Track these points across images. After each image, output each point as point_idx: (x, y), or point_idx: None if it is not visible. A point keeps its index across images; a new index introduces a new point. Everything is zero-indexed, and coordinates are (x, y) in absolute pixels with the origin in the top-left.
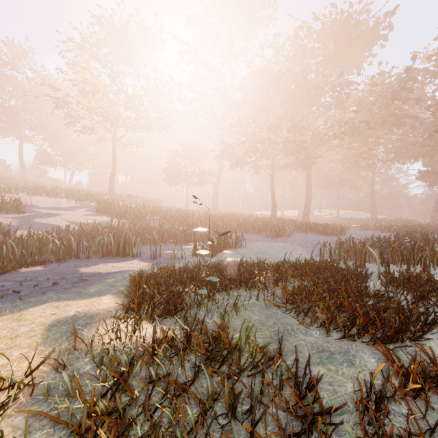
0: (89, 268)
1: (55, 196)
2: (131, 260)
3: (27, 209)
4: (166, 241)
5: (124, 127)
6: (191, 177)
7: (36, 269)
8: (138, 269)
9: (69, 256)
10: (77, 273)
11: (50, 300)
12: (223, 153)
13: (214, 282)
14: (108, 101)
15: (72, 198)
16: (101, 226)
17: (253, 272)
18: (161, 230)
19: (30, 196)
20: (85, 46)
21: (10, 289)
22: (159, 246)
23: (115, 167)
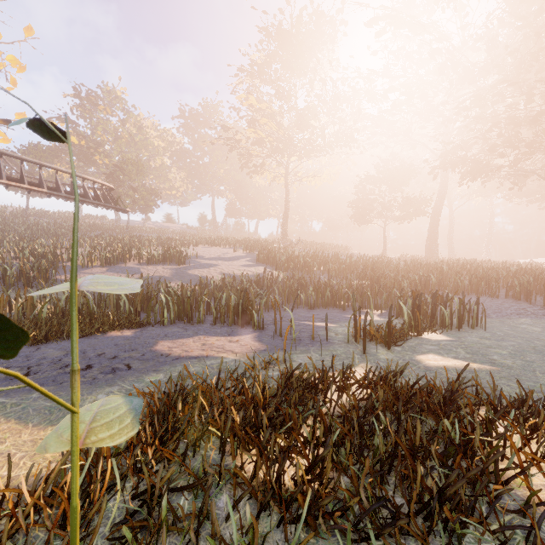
0: (172, 342)
1: (228, 247)
2: (244, 334)
3: (191, 259)
4: (331, 303)
5: (296, 155)
6: (390, 209)
7: (124, 334)
8: (228, 356)
9: (182, 318)
10: (145, 350)
11: (4, 411)
12: (444, 161)
13: (294, 495)
14: (274, 125)
15: (242, 248)
16: (249, 279)
17: (496, 463)
18: (319, 287)
19: (206, 248)
20: (253, 70)
21: (35, 366)
22: (314, 312)
23: (287, 207)
